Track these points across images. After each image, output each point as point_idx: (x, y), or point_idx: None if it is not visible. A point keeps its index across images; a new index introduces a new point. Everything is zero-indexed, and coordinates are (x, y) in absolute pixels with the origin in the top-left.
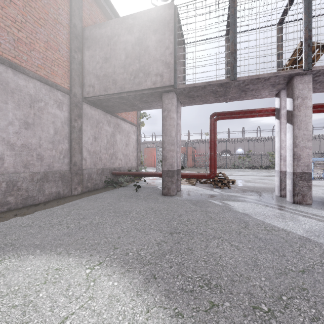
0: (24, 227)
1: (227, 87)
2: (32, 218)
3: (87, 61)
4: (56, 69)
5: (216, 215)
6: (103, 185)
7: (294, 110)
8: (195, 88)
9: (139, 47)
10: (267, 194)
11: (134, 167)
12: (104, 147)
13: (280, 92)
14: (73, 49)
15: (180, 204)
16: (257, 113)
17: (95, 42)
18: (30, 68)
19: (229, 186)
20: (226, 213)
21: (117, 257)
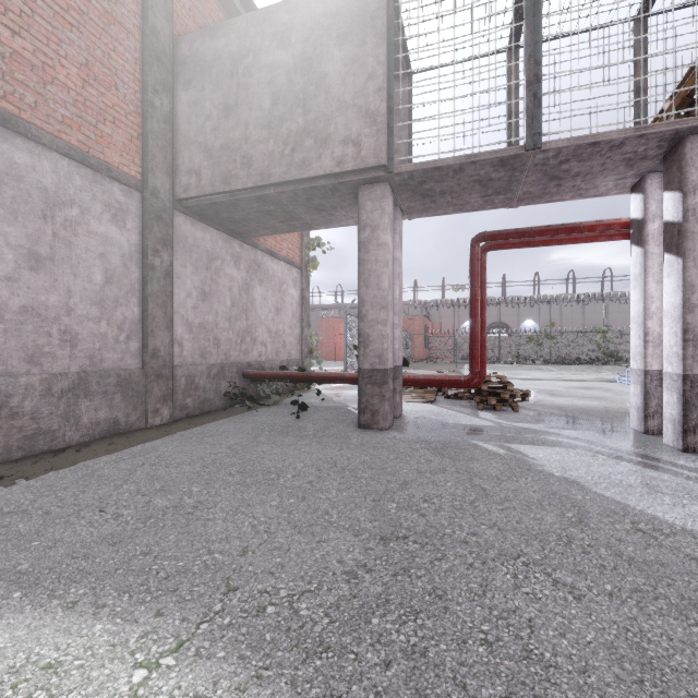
0: (7, 514)
1: (516, 168)
2: (35, 488)
3: (185, 114)
4: (110, 130)
5: (497, 484)
6: (222, 402)
7: (687, 219)
8: (437, 173)
9: (305, 78)
10: (611, 427)
11: (296, 360)
12: (224, 314)
13: (644, 181)
14: (151, 85)
15: (404, 451)
16: (584, 233)
17: (203, 71)
18: (43, 124)
19: (516, 406)
20: (521, 478)
21: (232, 622)
